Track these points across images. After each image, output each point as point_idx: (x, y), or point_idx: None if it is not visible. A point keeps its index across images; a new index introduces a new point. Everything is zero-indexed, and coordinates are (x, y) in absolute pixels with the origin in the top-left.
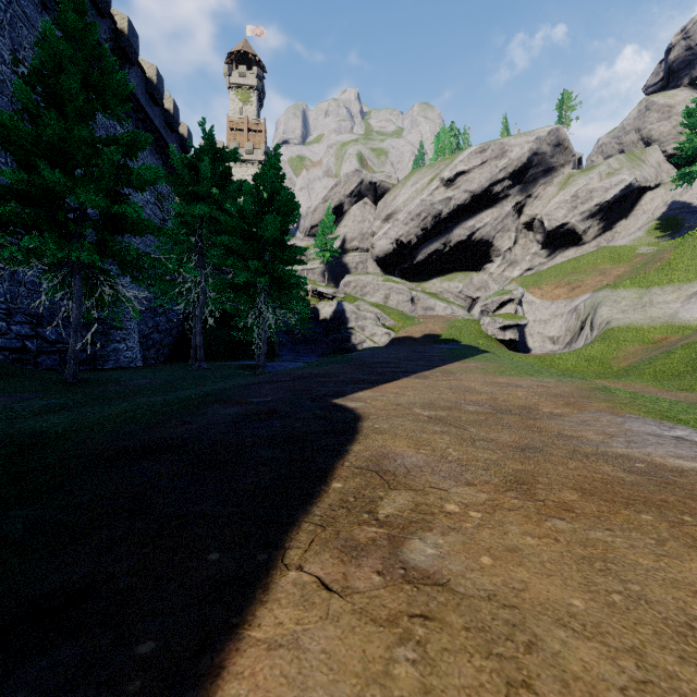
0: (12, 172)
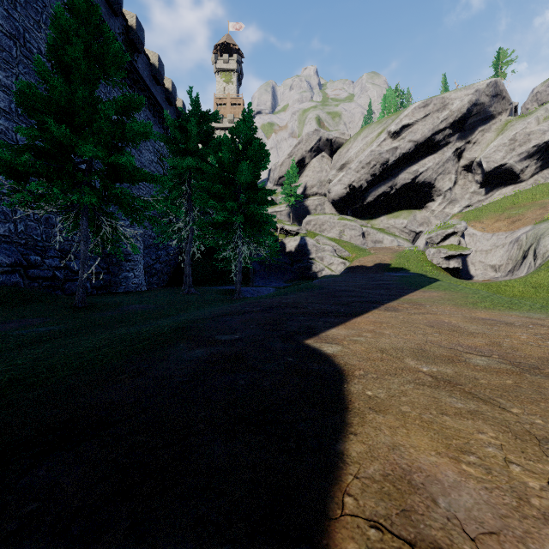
0: (26, 129)
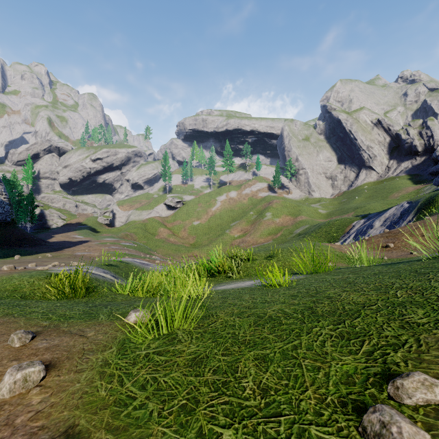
0: None
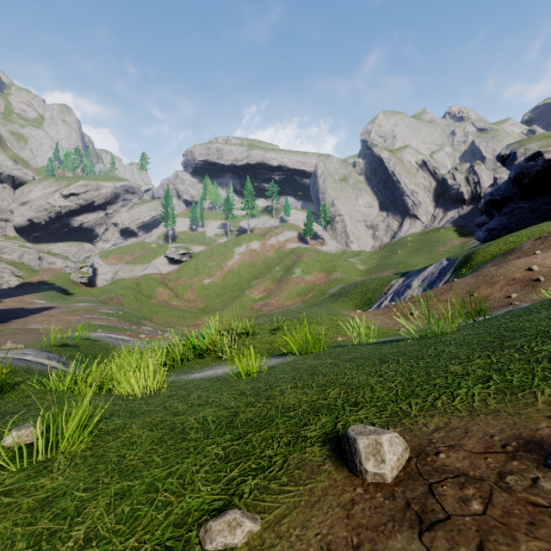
0: None
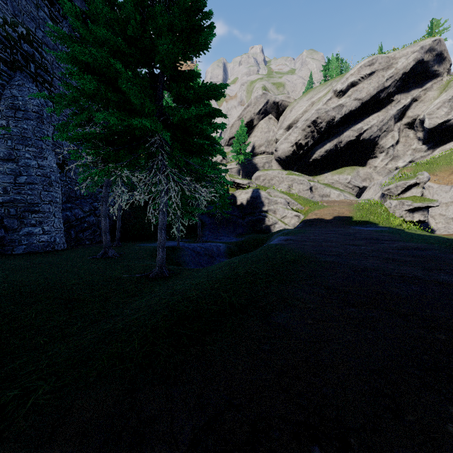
0: None
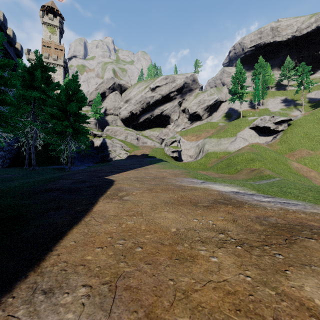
0: None
